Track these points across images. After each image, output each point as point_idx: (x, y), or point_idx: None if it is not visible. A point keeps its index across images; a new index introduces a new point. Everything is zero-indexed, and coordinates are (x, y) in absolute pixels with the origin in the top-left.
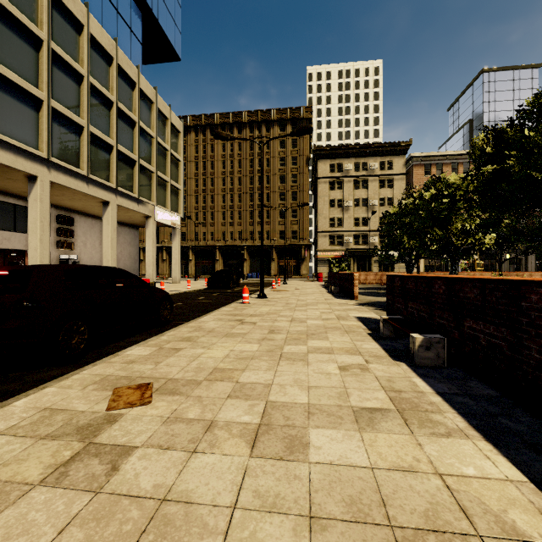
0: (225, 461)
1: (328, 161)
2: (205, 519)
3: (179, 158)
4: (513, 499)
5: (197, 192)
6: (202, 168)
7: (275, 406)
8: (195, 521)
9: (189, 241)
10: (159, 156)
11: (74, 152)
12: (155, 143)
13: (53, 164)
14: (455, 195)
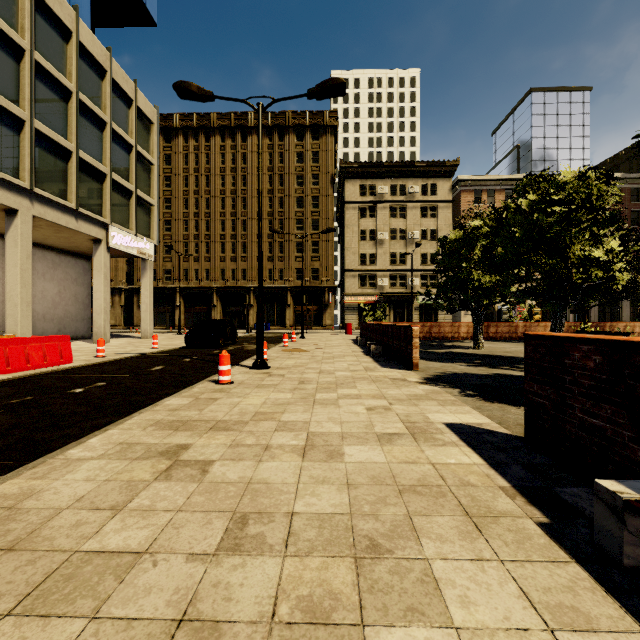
0: None
1: (357, 181)
2: None
3: (152, 160)
4: None
5: (187, 216)
6: (194, 185)
7: None
8: None
9: (175, 281)
10: (117, 152)
11: None
12: (108, 131)
13: None
14: (573, 199)
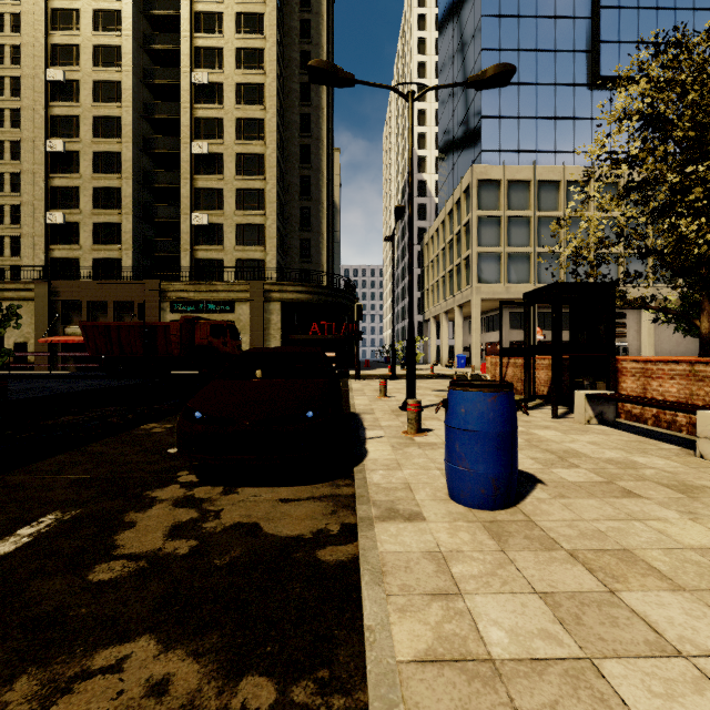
0: None
1: None
2: None
3: None
4: None
5: None
6: None
7: None
8: None
9: None
10: None
11: (613, 273)
12: None
13: None
14: None
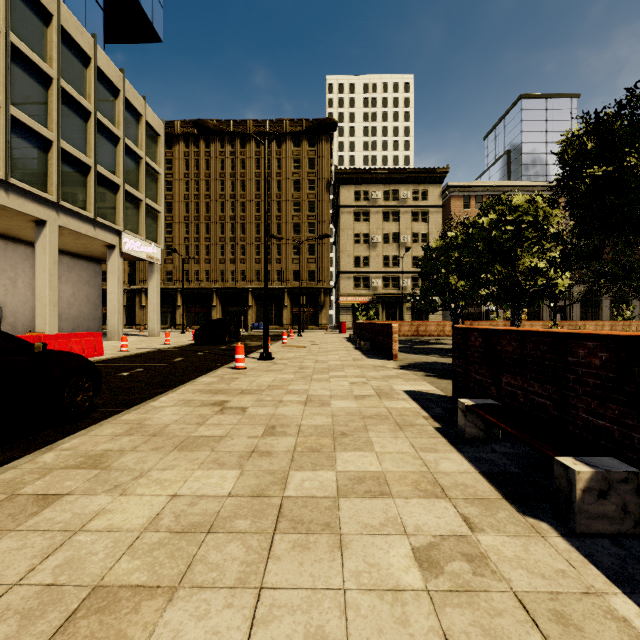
0: None
1: (352, 187)
2: None
3: (159, 170)
4: None
5: (188, 219)
6: (195, 189)
7: None
8: None
9: (177, 282)
10: (128, 164)
11: None
12: (121, 145)
13: None
14: (522, 220)
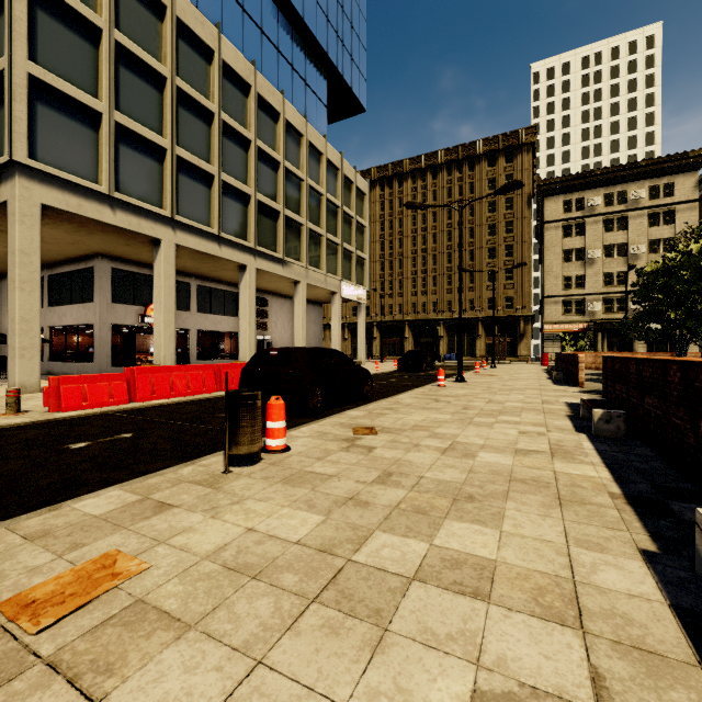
0: (427, 455)
1: (560, 197)
2: (418, 465)
3: (365, 224)
4: (592, 481)
5: (383, 257)
6: (389, 228)
7: (459, 443)
8: (414, 465)
9: (373, 316)
10: (344, 225)
11: (273, 237)
12: (341, 213)
13: (258, 252)
14: None
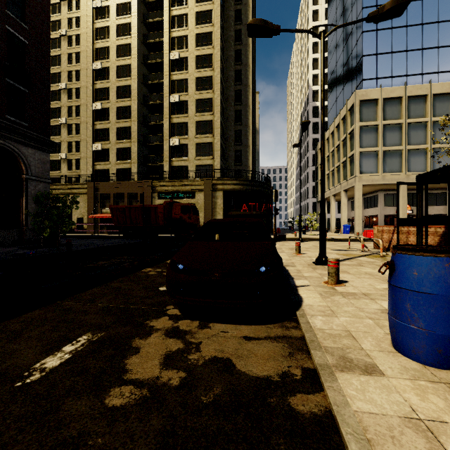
0: None
1: None
2: None
3: None
4: None
5: None
6: None
7: None
8: None
9: None
10: None
11: None
12: None
13: None
14: None
